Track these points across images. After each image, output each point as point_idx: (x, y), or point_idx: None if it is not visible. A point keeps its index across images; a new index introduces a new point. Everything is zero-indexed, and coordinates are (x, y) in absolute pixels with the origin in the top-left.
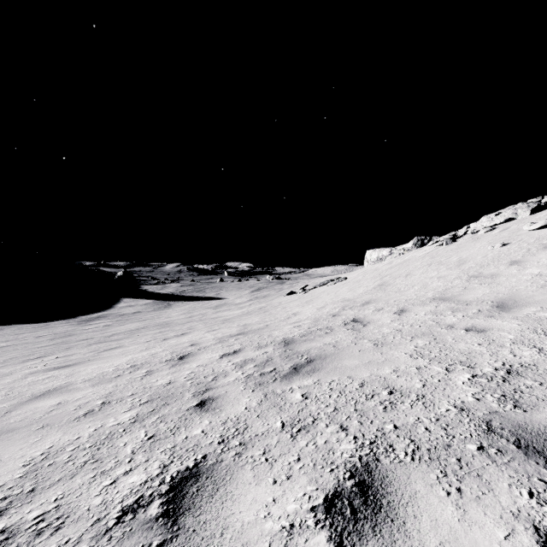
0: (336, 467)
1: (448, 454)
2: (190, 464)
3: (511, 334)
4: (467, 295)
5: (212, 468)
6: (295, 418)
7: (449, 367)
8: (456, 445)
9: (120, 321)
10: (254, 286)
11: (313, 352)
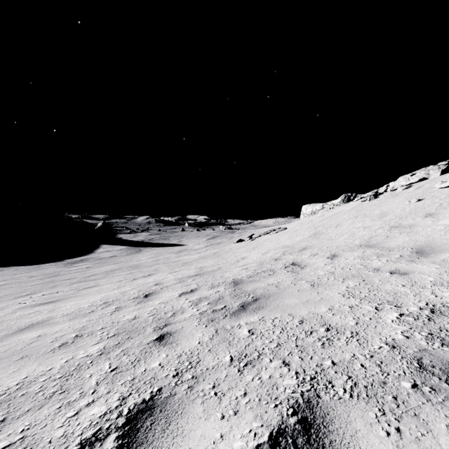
0: (280, 403)
1: (384, 391)
2: (146, 397)
3: (431, 277)
4: (390, 242)
5: (166, 401)
6: (242, 353)
7: (379, 306)
8: (391, 383)
9: (98, 264)
10: (209, 235)
11: (258, 291)
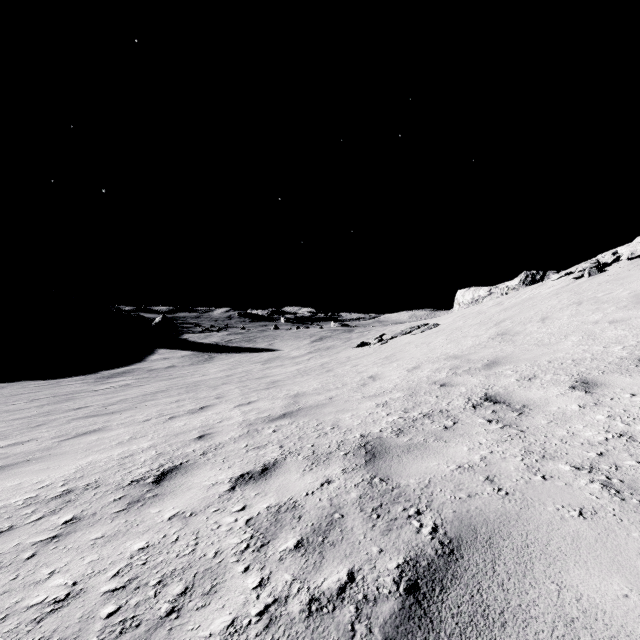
0: None
1: None
2: None
3: None
4: None
5: None
6: None
7: None
8: None
9: (144, 379)
10: (315, 335)
11: (443, 499)
